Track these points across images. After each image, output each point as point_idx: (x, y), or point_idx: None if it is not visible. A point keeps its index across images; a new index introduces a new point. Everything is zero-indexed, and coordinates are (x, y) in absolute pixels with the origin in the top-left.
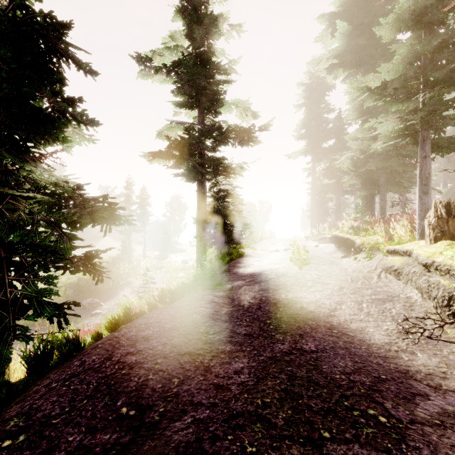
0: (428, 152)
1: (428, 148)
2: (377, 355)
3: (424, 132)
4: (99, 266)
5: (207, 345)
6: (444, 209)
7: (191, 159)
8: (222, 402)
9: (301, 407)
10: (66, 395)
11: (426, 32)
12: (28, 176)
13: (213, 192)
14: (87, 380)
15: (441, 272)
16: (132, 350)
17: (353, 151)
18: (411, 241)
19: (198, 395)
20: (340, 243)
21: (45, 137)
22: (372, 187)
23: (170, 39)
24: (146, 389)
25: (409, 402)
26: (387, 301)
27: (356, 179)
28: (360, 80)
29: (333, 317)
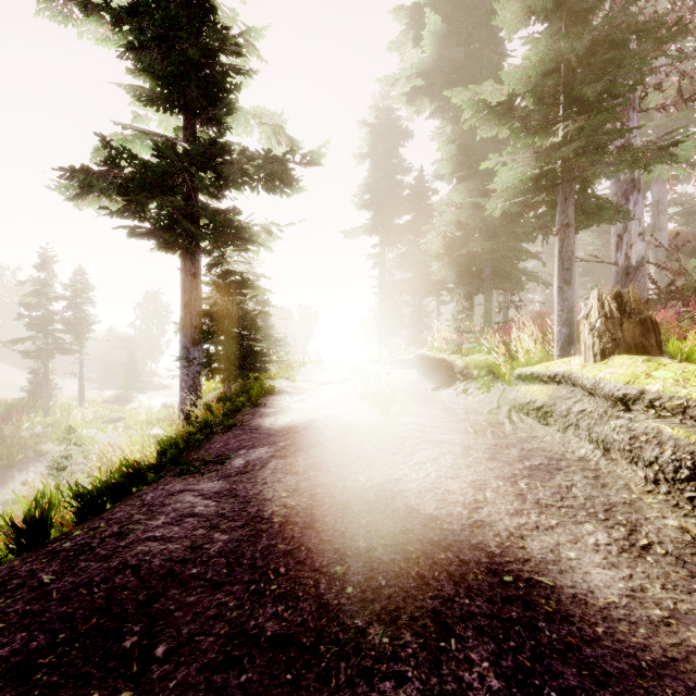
0: (571, 218)
1: (571, 212)
2: (648, 657)
3: (566, 186)
4: None
5: None
6: (615, 303)
7: (163, 197)
8: None
9: None
10: None
11: (568, 27)
12: None
13: (215, 275)
14: None
15: (661, 412)
16: None
17: (447, 225)
18: (544, 360)
19: None
20: (428, 367)
21: None
22: (473, 280)
23: None
24: None
25: None
26: (553, 471)
27: (450, 268)
28: (473, 90)
29: (483, 528)
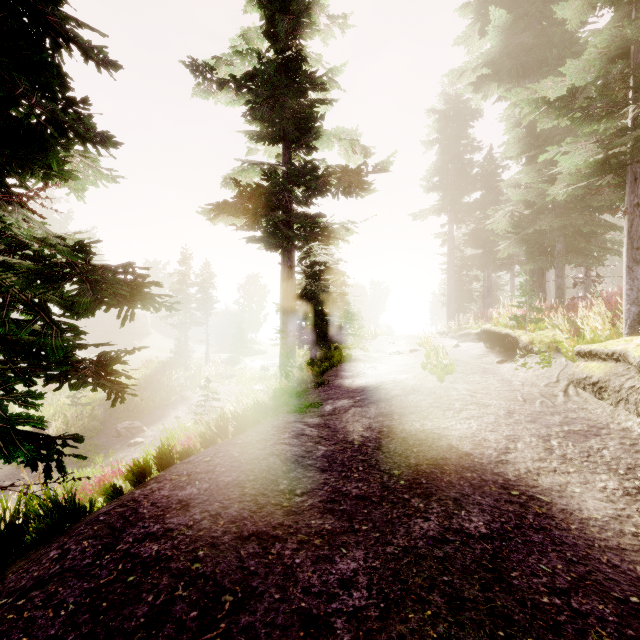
0: None
1: None
2: (603, 543)
3: (635, 166)
4: (118, 376)
5: (290, 517)
6: None
7: (271, 215)
8: None
9: None
10: (8, 635)
11: (639, 8)
12: (4, 231)
13: (305, 266)
14: (59, 597)
15: None
16: (156, 529)
17: (514, 204)
18: (612, 337)
19: None
20: (494, 341)
21: (27, 165)
22: (543, 257)
23: (242, 41)
24: (165, 623)
25: None
26: (590, 436)
27: (518, 246)
28: (532, 88)
29: (506, 464)
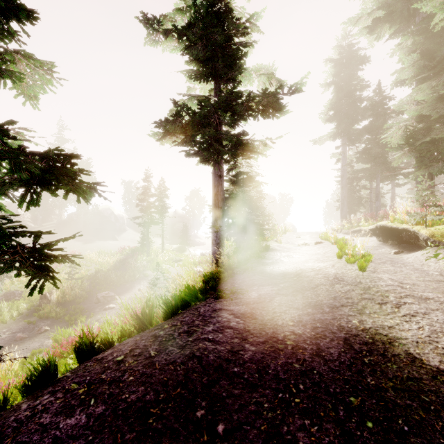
0: None
1: None
2: None
3: None
4: (45, 261)
5: None
6: None
7: (204, 130)
8: None
9: None
10: None
11: None
12: None
13: (231, 175)
14: None
15: None
16: None
17: (407, 120)
18: None
19: None
20: (388, 236)
21: None
22: (435, 163)
23: (183, 4)
24: None
25: None
26: None
27: (411, 155)
28: None
29: None
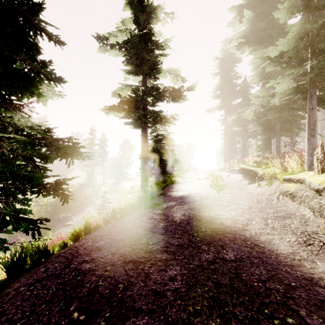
0: (314, 105)
1: (314, 102)
2: (284, 263)
3: (311, 90)
4: (65, 190)
5: (147, 254)
6: None
7: (137, 111)
8: (159, 308)
9: (228, 315)
10: (29, 300)
11: (313, 14)
12: (11, 122)
13: (153, 136)
14: (48, 286)
15: None
16: (87, 259)
17: (256, 106)
18: (301, 172)
19: (139, 301)
20: (246, 173)
21: (23, 91)
22: (270, 132)
23: (122, 24)
24: (95, 294)
25: (319, 309)
26: (286, 218)
27: (258, 126)
28: (263, 52)
29: (246, 231)
